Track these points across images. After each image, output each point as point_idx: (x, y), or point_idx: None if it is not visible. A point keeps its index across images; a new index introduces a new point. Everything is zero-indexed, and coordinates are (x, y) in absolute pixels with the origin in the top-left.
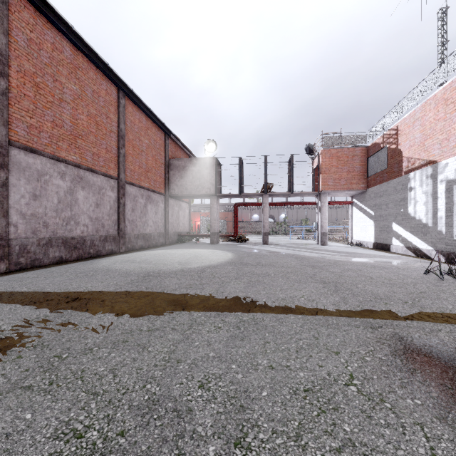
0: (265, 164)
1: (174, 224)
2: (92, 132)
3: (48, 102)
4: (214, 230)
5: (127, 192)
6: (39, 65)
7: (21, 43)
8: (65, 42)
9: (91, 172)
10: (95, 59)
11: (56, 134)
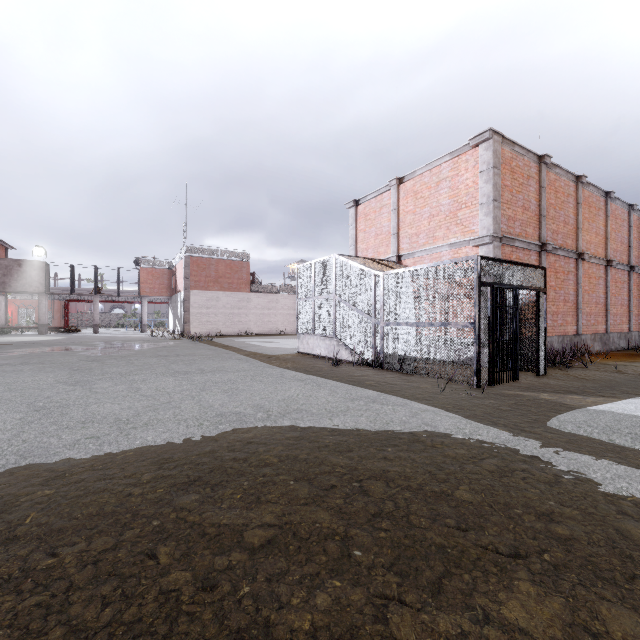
0: (95, 272)
1: None
2: None
3: None
4: (43, 323)
5: None
6: None
7: None
8: None
9: None
10: None
11: None
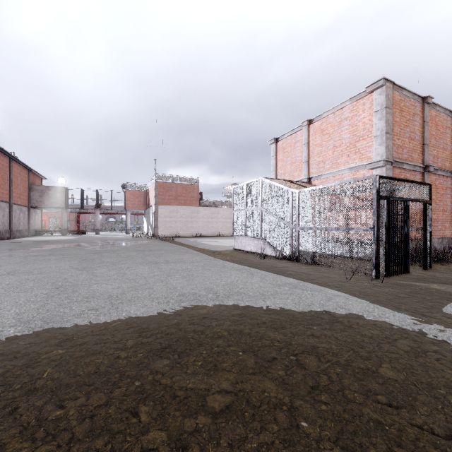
0: (97, 193)
1: (33, 224)
2: (2, 183)
3: None
4: (64, 227)
5: (13, 208)
6: None
7: None
8: None
9: (2, 201)
10: (6, 153)
11: None
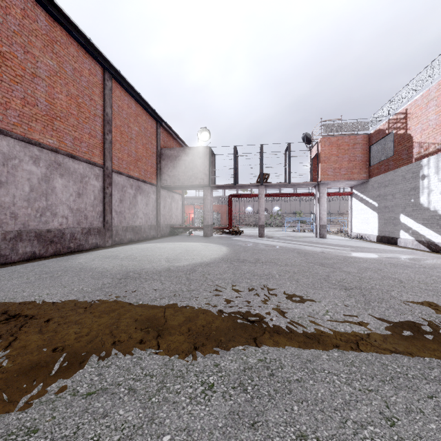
0: (261, 153)
1: (166, 216)
2: (73, 114)
3: (17, 75)
4: (207, 222)
5: (115, 181)
6: (5, 32)
7: None
8: (39, 10)
9: (71, 158)
10: (75, 33)
11: (28, 113)
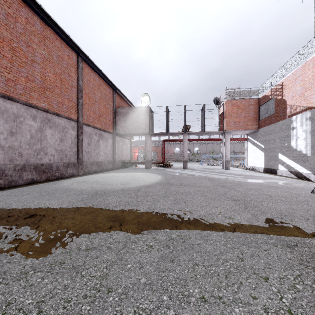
0: (184, 111)
1: (119, 154)
2: (58, 86)
3: (23, 62)
4: (148, 159)
5: (85, 131)
6: (15, 33)
7: (0, 16)
8: (36, 18)
9: (57, 115)
10: (59, 32)
11: (29, 86)
